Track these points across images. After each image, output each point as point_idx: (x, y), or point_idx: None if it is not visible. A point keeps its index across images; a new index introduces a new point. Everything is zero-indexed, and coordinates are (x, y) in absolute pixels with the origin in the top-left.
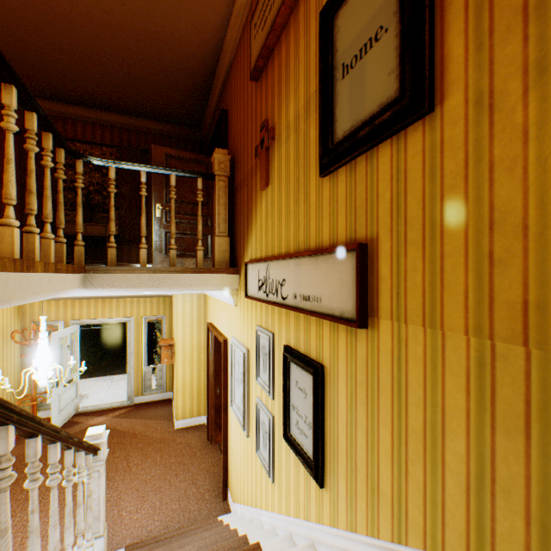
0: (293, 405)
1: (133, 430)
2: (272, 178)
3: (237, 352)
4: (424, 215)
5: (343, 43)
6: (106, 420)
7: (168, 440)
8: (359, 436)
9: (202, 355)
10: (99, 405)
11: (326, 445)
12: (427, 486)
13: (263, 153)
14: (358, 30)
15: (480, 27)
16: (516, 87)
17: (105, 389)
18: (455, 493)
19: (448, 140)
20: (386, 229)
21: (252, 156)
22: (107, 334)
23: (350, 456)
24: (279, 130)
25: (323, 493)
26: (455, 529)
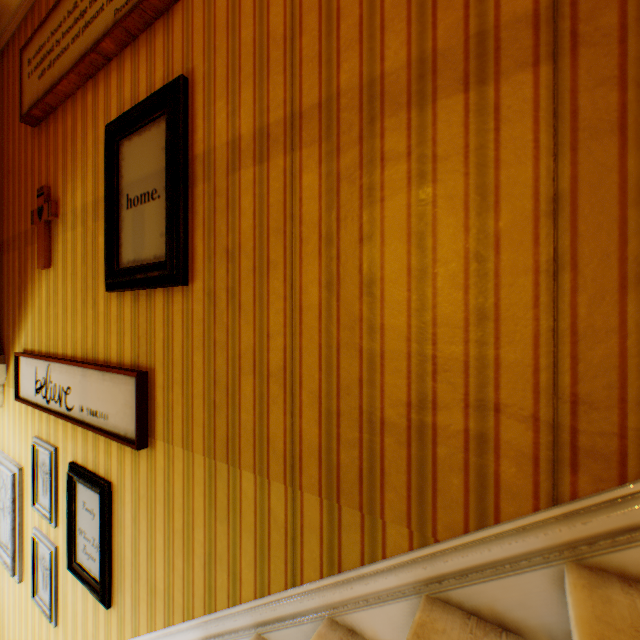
0: (81, 530)
1: None
2: (56, 260)
3: (3, 471)
4: (184, 362)
5: (128, 175)
6: None
7: None
8: (142, 545)
9: None
10: None
11: (115, 562)
12: (186, 571)
13: (42, 225)
14: (140, 175)
15: (211, 244)
16: (225, 298)
17: None
18: (200, 570)
19: (196, 312)
20: (161, 363)
21: (28, 216)
22: None
23: (136, 566)
24: (65, 209)
25: (112, 612)
26: (199, 596)
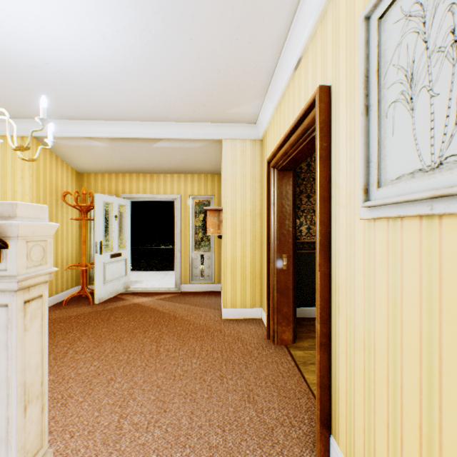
0: None
1: (173, 313)
2: None
3: (400, 2)
4: None
5: None
6: (149, 301)
7: (212, 329)
8: None
9: (257, 224)
10: (147, 288)
11: None
12: None
13: None
14: None
15: None
16: None
17: (158, 279)
18: None
19: None
20: None
21: None
22: (173, 253)
23: None
24: None
25: None
26: None
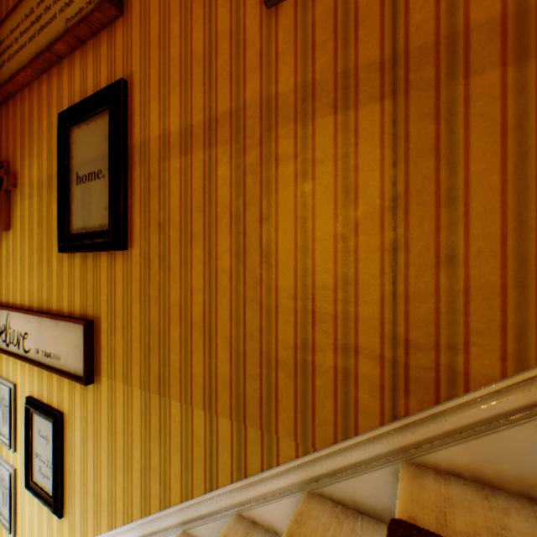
0: (37, 453)
1: None
2: (15, 224)
3: None
4: (124, 312)
5: (78, 156)
6: None
7: None
8: (90, 464)
9: None
10: None
11: (67, 479)
12: (126, 484)
13: (2, 194)
14: (88, 158)
15: (146, 217)
16: (158, 261)
17: None
18: (137, 482)
19: (134, 272)
20: (106, 313)
21: None
22: None
23: (84, 482)
24: (23, 181)
25: (64, 522)
26: (137, 503)
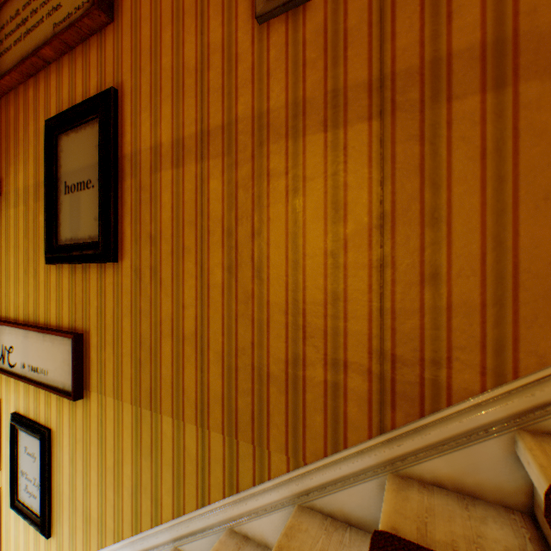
0: (23, 472)
1: None
2: None
3: None
4: (115, 326)
5: (66, 165)
6: None
7: None
8: (79, 481)
9: None
10: None
11: (55, 498)
12: (116, 501)
13: None
14: (77, 167)
15: (137, 229)
16: (149, 274)
17: None
18: (128, 499)
19: (125, 285)
20: (95, 327)
21: None
22: None
23: (73, 500)
24: (8, 188)
25: (52, 542)
26: (128, 520)
